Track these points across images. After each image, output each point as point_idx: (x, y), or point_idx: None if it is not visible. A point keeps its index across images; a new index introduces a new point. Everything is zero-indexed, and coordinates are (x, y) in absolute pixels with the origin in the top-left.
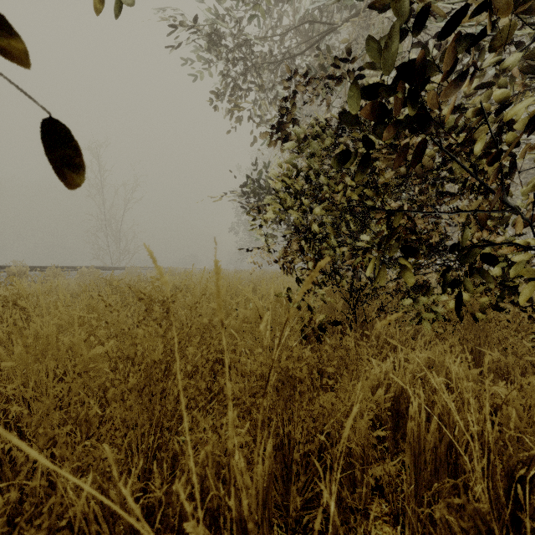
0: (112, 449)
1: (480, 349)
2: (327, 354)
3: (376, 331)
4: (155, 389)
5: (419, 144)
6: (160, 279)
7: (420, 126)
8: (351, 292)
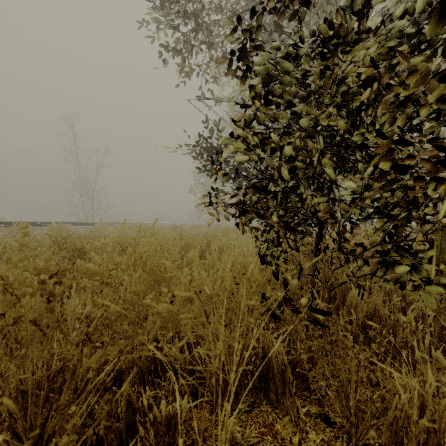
0: None
1: None
2: (296, 333)
3: (352, 300)
4: None
5: None
6: (27, 245)
7: None
8: (317, 251)
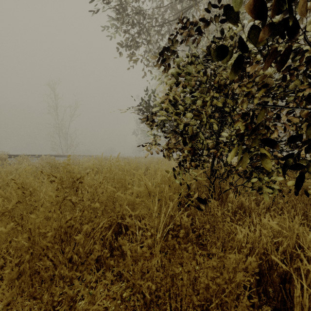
0: (29, 302)
1: (307, 214)
2: (197, 216)
3: (230, 199)
4: (43, 277)
5: (284, 50)
6: (69, 164)
7: (287, 33)
8: (211, 172)
